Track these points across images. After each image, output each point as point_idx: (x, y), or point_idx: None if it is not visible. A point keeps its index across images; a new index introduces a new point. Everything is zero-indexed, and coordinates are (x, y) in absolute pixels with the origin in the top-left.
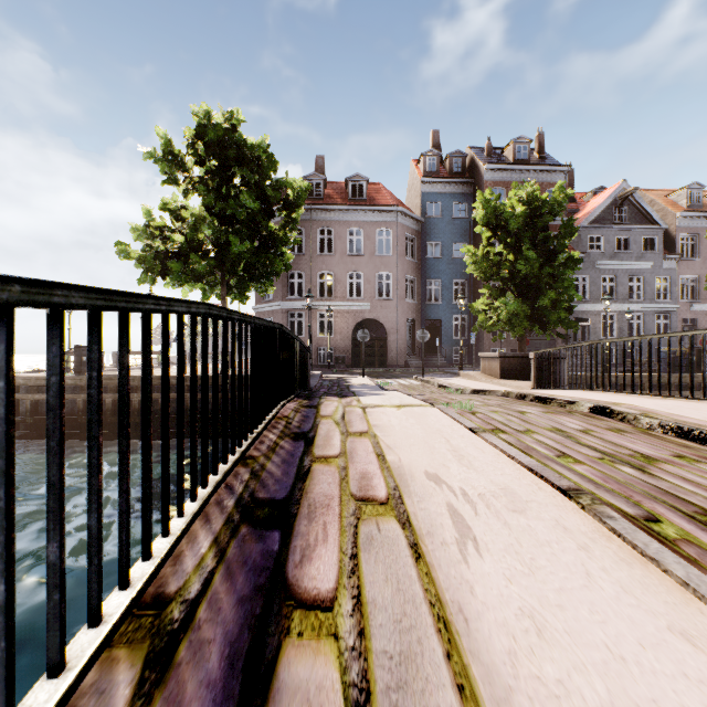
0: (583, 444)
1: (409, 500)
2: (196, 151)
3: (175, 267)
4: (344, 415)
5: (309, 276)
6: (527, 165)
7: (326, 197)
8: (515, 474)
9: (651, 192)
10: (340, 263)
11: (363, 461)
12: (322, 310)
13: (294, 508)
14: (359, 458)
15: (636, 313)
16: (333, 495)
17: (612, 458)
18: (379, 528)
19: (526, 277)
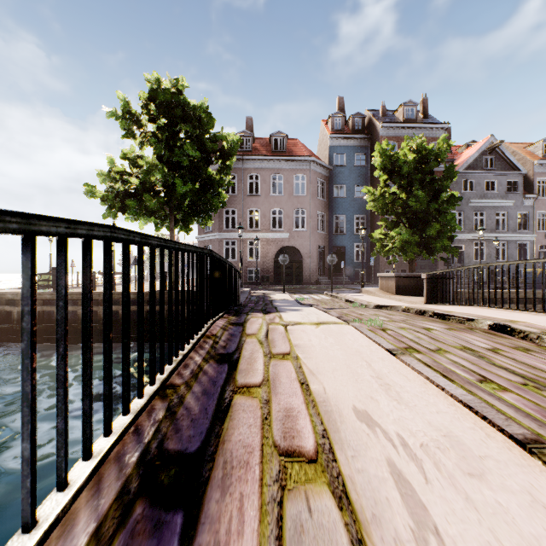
0: (499, 366)
1: (342, 455)
2: (149, 111)
3: (131, 204)
4: (267, 334)
5: (241, 212)
6: (414, 123)
7: (254, 149)
8: (452, 412)
9: (513, 145)
10: (265, 202)
11: (287, 391)
12: (250, 239)
13: (206, 469)
14: (282, 388)
15: (502, 241)
16: (253, 445)
17: (536, 384)
18: (309, 507)
19: (416, 212)
